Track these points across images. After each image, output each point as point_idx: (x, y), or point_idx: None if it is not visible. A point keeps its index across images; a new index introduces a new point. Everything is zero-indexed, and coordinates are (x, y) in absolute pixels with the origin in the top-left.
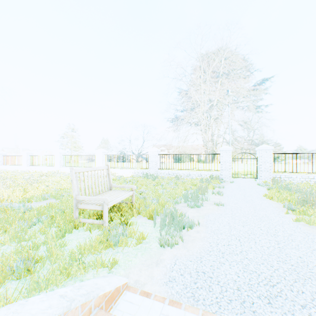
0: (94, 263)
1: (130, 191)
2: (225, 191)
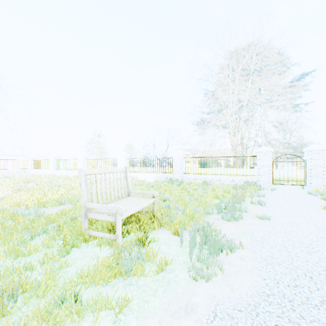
0: (94, 303)
1: (150, 198)
2: (267, 201)
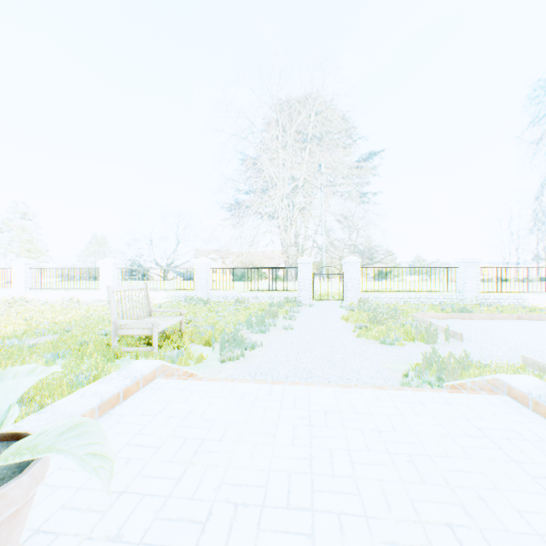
0: None
1: (178, 316)
2: (300, 316)
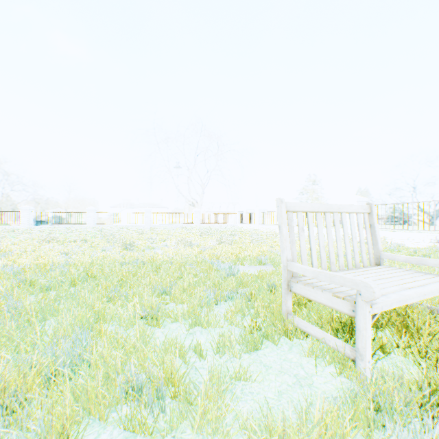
0: None
1: None
2: None
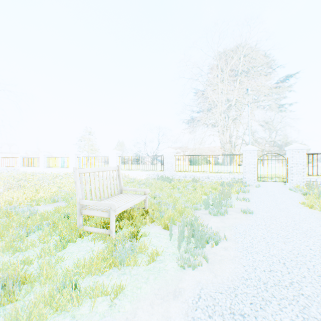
0: (92, 291)
1: (142, 195)
2: (252, 197)
